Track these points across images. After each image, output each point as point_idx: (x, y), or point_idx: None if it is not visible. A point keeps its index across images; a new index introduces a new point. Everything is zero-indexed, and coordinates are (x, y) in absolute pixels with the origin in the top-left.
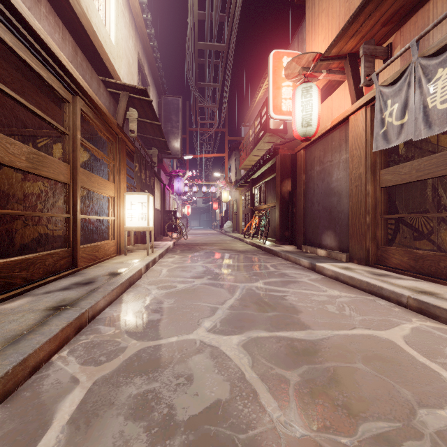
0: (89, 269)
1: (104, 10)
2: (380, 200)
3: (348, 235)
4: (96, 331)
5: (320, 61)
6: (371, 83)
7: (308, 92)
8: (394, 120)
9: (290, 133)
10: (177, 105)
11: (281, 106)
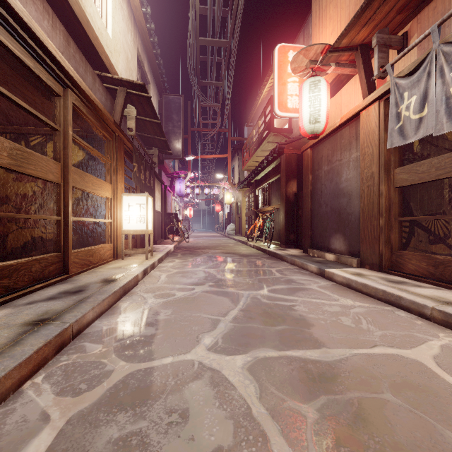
0: (81, 275)
1: (100, 1)
2: (395, 201)
3: (358, 238)
4: (80, 349)
5: (329, 52)
6: (385, 75)
7: (316, 86)
8: (412, 114)
9: (296, 132)
10: (179, 104)
11: (287, 103)
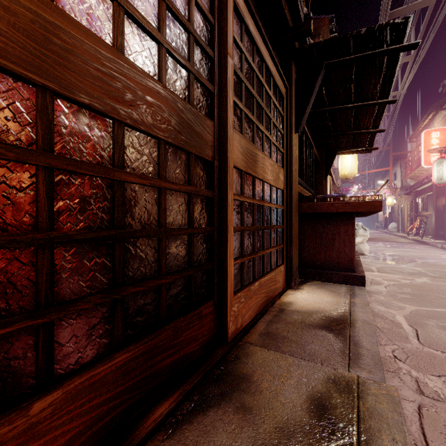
0: None
1: None
2: None
3: None
4: None
5: (444, 154)
6: None
7: (440, 164)
8: None
9: None
10: None
11: (430, 160)
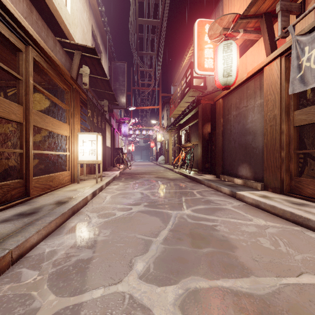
0: (41, 197)
1: None
2: (294, 137)
3: (262, 167)
4: (15, 277)
5: (240, 19)
6: (286, 35)
7: (228, 48)
8: (313, 64)
9: (209, 88)
10: (123, 68)
11: (204, 64)
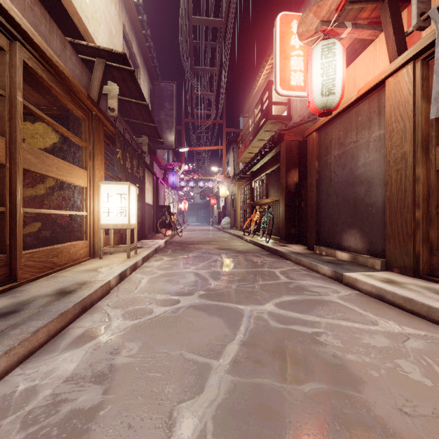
0: (35, 282)
1: None
2: (436, 187)
3: (382, 234)
4: None
5: (349, 3)
6: (426, 24)
7: (330, 50)
8: None
9: (295, 119)
10: (171, 91)
11: (290, 79)
